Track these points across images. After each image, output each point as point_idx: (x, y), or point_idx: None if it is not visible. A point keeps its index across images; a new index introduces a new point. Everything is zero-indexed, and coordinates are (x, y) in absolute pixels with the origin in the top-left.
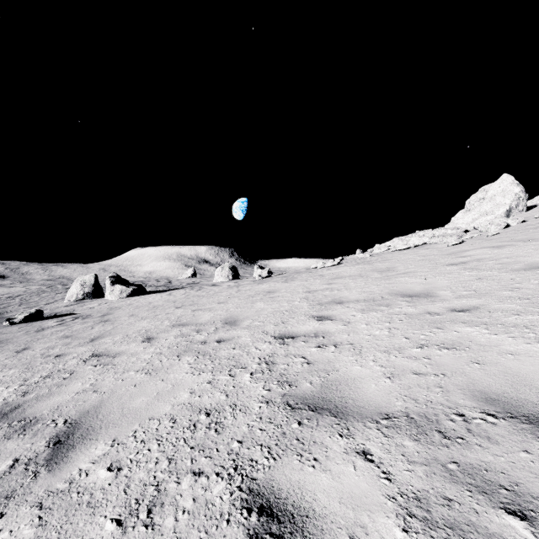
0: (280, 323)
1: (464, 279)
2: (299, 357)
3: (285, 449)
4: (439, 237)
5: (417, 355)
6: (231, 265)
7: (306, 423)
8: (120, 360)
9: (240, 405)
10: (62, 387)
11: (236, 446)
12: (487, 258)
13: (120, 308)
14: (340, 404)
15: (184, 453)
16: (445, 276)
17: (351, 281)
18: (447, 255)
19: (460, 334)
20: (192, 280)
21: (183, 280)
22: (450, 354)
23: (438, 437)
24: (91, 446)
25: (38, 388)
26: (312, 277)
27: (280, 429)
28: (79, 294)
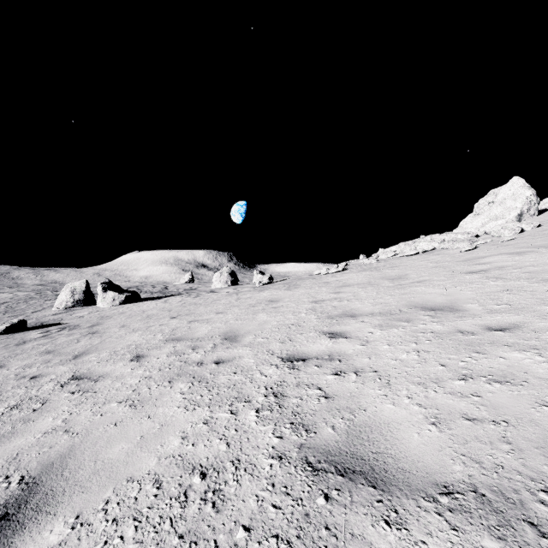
0: (287, 341)
1: (490, 289)
2: (314, 388)
3: (311, 546)
4: (449, 243)
5: (462, 391)
6: (230, 270)
7: (336, 497)
8: (102, 385)
9: (245, 461)
10: (29, 424)
11: (241, 537)
12: (509, 265)
13: (112, 317)
14: (377, 465)
15: (169, 547)
16: (468, 286)
17: (361, 290)
18: (462, 262)
19: (508, 362)
20: (189, 285)
21: (180, 285)
22: (506, 390)
23: (532, 534)
24: (45, 527)
25: (0, 424)
26: (316, 284)
27: (300, 508)
28: (69, 301)
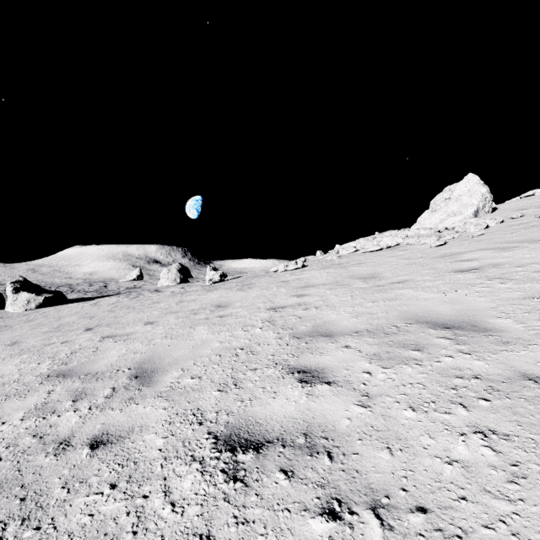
0: (231, 386)
1: (509, 295)
2: None
3: None
4: (414, 238)
5: None
6: (179, 267)
7: None
8: None
9: None
10: None
11: None
12: (505, 262)
13: (11, 328)
14: None
15: None
16: (471, 289)
17: (330, 293)
18: (440, 258)
19: None
20: (134, 283)
21: (123, 283)
22: None
23: None
24: None
25: None
26: (274, 284)
27: None
28: None
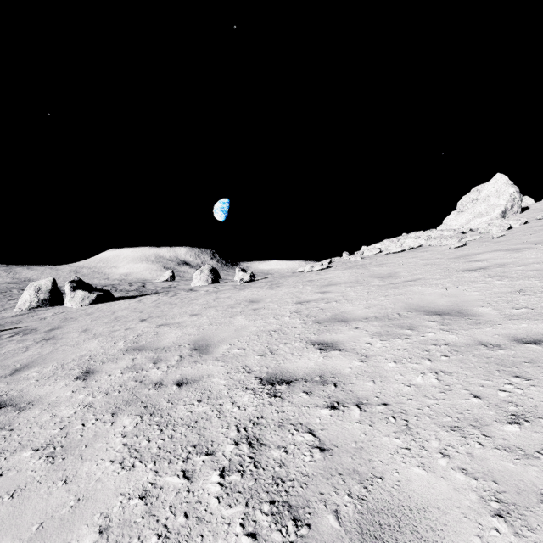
0: (268, 353)
1: (499, 290)
2: (303, 431)
3: None
4: (436, 239)
5: (522, 445)
6: (210, 268)
7: None
8: (26, 417)
9: None
10: None
11: None
12: (510, 262)
13: (76, 320)
14: None
15: None
16: (471, 286)
17: (349, 290)
18: (455, 259)
19: None
20: (168, 283)
21: (158, 283)
22: None
23: None
24: None
25: None
26: (300, 283)
27: None
28: (33, 301)
